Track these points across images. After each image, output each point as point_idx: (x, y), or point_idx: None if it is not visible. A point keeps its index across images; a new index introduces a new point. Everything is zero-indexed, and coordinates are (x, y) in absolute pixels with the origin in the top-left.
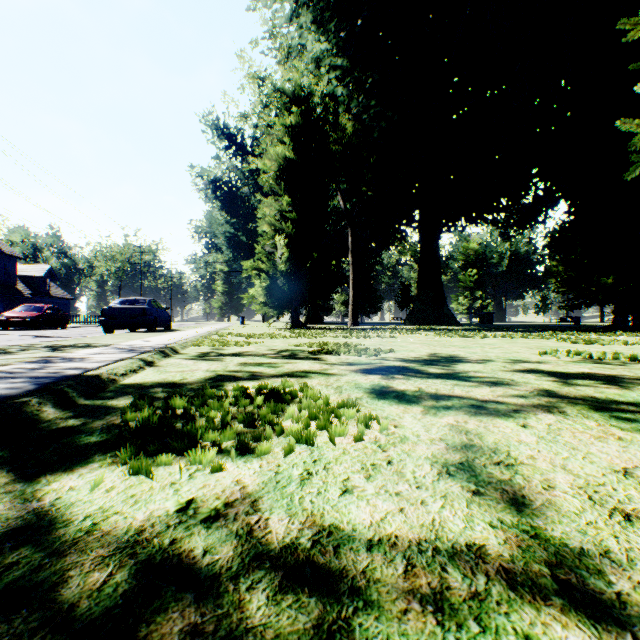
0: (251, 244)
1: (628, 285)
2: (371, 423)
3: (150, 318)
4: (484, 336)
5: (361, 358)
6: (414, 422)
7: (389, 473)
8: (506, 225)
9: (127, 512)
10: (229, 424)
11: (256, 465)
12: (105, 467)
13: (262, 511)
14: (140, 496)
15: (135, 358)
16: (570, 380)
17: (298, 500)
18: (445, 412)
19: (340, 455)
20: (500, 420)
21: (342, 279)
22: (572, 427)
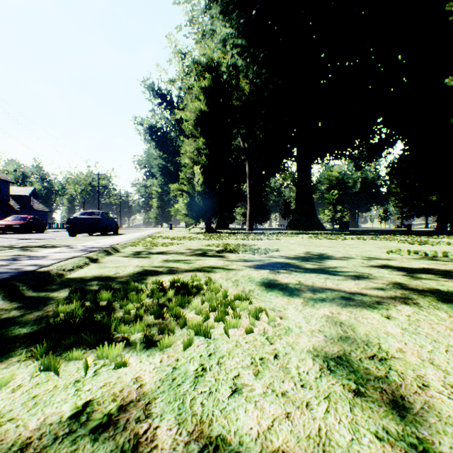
0: (177, 172)
1: (447, 201)
2: (260, 315)
3: (102, 225)
4: (344, 238)
5: (254, 256)
6: (296, 313)
7: (276, 369)
8: (359, 159)
9: (21, 418)
10: (141, 317)
11: (157, 359)
12: (22, 362)
13: (153, 417)
14: (41, 397)
15: (83, 256)
16: (415, 274)
17: (189, 402)
18: (321, 303)
19: (233, 348)
20: (367, 311)
21: (241, 197)
22: (428, 318)
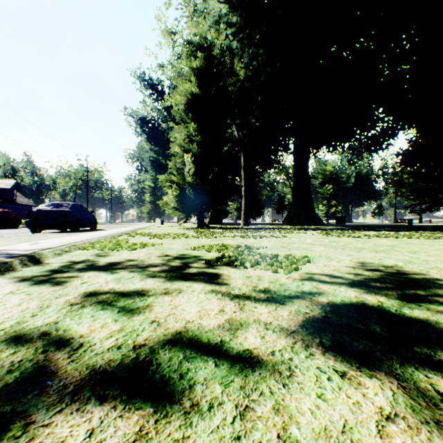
0: None
1: None
2: None
3: (71, 220)
4: (369, 236)
5: (279, 276)
6: None
7: None
8: (359, 150)
9: None
10: None
11: None
12: None
13: None
14: None
15: None
16: None
17: None
18: None
19: None
20: None
21: (237, 189)
22: None
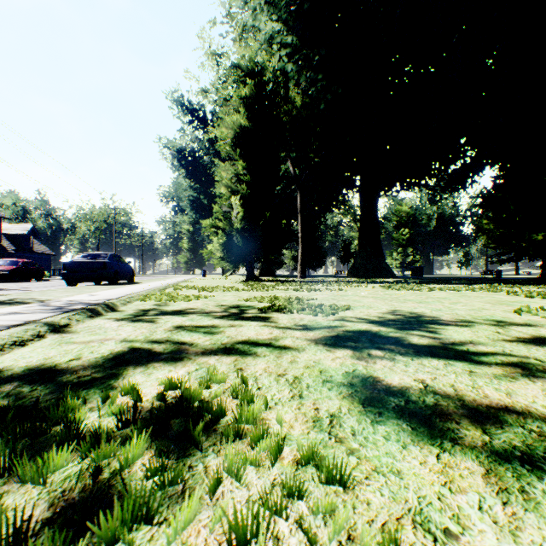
0: (212, 206)
1: None
2: None
3: (111, 271)
4: (431, 289)
5: (317, 318)
6: None
7: None
8: (437, 189)
9: None
10: None
11: None
12: None
13: None
14: None
15: (40, 322)
16: None
17: None
18: (543, 485)
19: None
20: None
21: (292, 236)
22: None
